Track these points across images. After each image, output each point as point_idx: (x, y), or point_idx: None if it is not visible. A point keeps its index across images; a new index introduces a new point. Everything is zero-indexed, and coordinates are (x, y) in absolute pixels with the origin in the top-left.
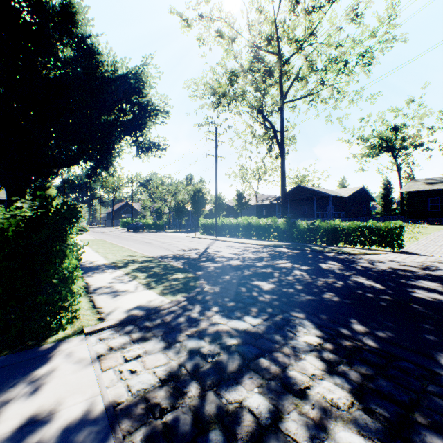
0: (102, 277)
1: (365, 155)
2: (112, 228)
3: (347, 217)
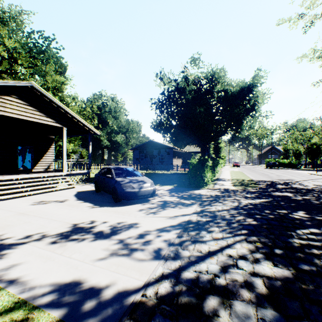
0: (222, 182)
1: None
2: (257, 166)
3: None
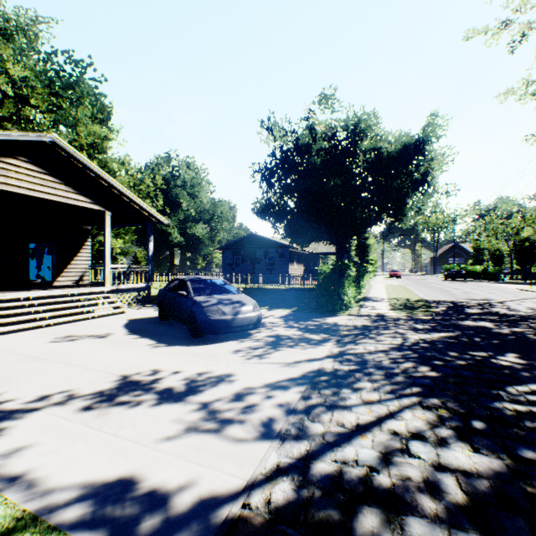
0: (373, 303)
1: None
2: (430, 276)
3: None
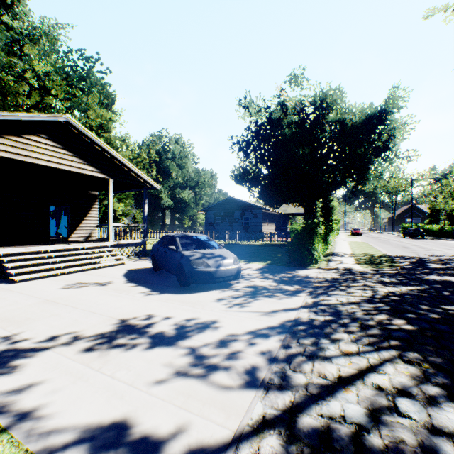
0: (339, 258)
1: None
2: (389, 234)
3: None
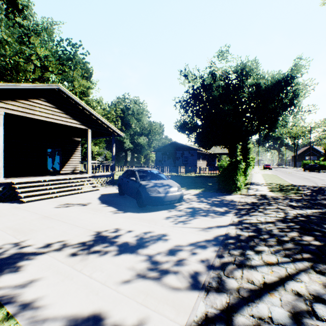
0: (256, 186)
1: None
2: (292, 168)
3: None
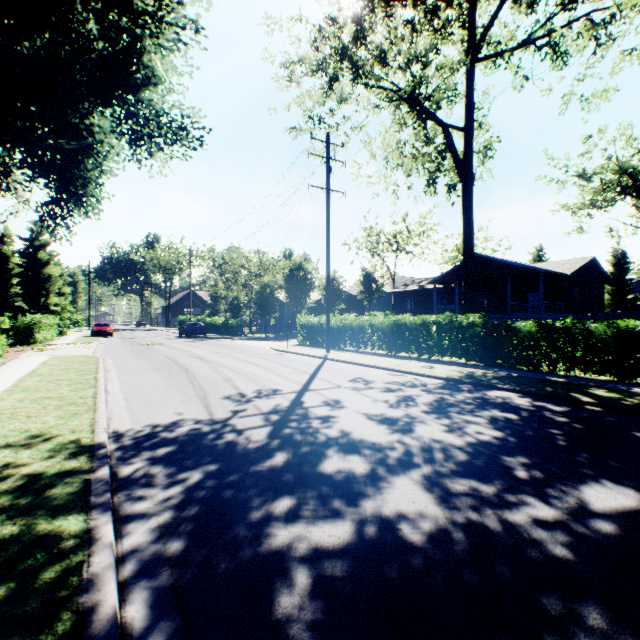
0: None
1: (587, 205)
2: (162, 331)
3: (567, 311)
